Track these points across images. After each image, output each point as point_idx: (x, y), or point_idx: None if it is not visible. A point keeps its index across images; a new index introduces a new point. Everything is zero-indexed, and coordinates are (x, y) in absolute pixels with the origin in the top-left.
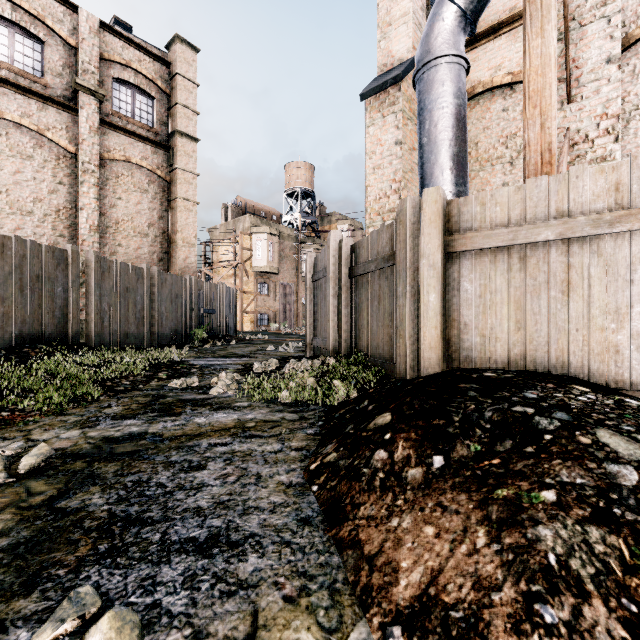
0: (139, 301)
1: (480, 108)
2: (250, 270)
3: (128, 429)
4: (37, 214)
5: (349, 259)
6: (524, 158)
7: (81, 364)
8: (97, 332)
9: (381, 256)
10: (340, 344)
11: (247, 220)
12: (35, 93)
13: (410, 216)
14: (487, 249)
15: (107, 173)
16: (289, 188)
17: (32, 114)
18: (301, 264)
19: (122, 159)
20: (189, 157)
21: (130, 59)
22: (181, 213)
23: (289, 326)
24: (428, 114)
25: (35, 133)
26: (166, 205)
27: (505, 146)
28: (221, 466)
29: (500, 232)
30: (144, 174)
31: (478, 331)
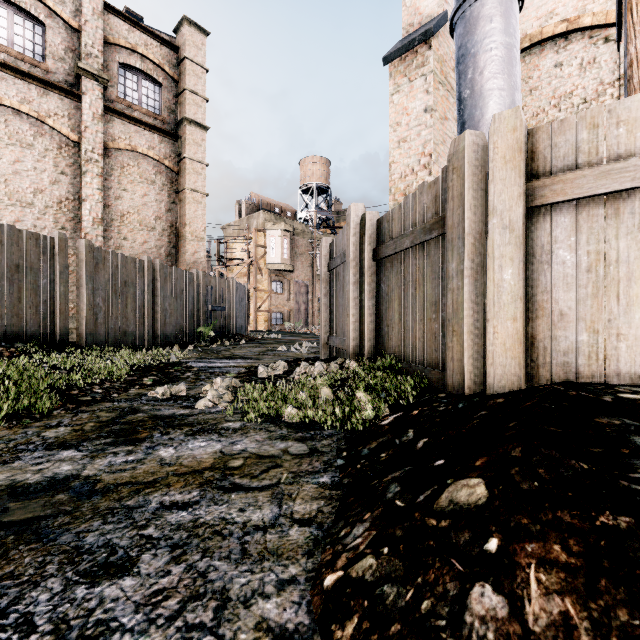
0: (139, 296)
1: (526, 66)
2: (264, 268)
3: (55, 468)
4: (38, 206)
5: (374, 238)
6: (629, 80)
7: (54, 366)
8: (89, 330)
9: (420, 226)
10: (362, 344)
11: (261, 216)
12: (35, 78)
13: (469, 159)
14: (601, 196)
15: (112, 163)
16: (304, 184)
17: (32, 100)
18: (316, 261)
19: (127, 148)
20: (198, 146)
21: (136, 43)
22: (189, 205)
23: (304, 325)
24: (471, 60)
25: (36, 120)
26: (174, 197)
27: (558, 109)
28: (161, 565)
29: (628, 165)
30: (151, 164)
31: (585, 324)
